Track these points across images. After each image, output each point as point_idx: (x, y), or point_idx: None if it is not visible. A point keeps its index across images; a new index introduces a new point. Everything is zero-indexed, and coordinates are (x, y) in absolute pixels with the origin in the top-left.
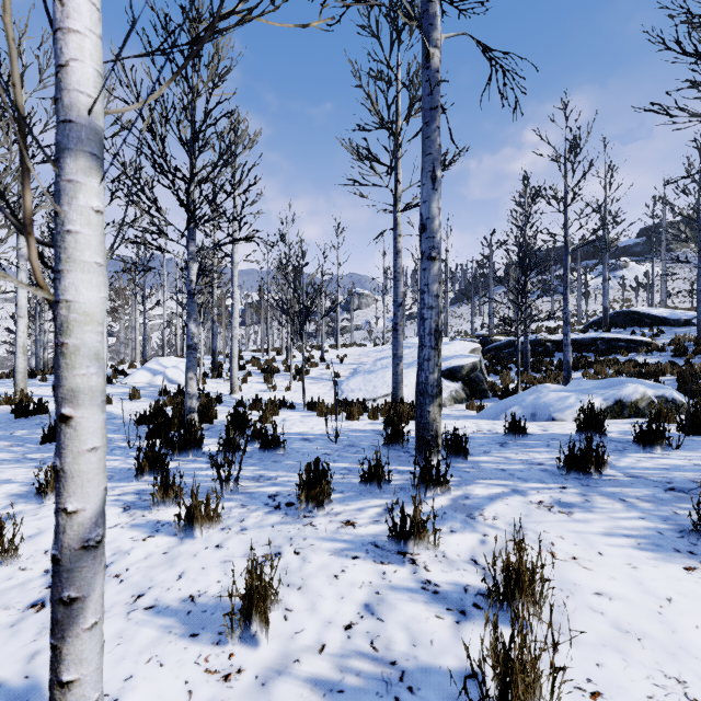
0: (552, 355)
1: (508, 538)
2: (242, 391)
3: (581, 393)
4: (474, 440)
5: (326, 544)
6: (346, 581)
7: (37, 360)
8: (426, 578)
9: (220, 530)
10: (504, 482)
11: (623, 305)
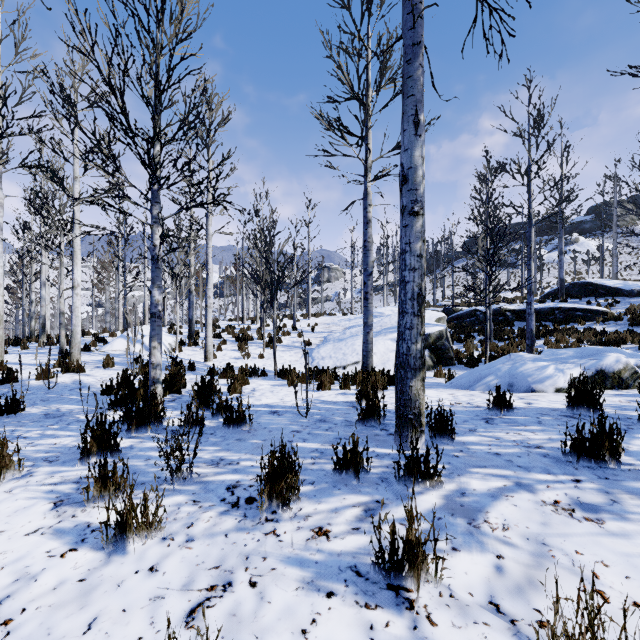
0: (512, 324)
1: (532, 563)
2: (217, 358)
3: (558, 363)
4: (456, 415)
5: (292, 569)
6: None
7: (24, 329)
8: None
9: (160, 541)
10: (503, 472)
11: (575, 277)
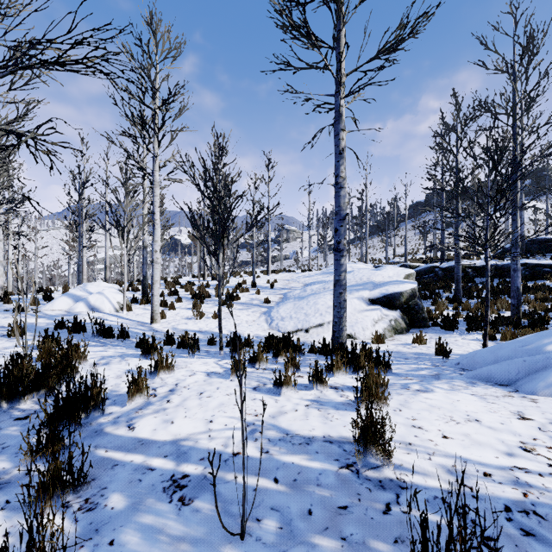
0: (473, 280)
1: None
2: (167, 319)
3: None
4: None
5: None
6: None
7: None
8: None
9: None
10: None
11: None
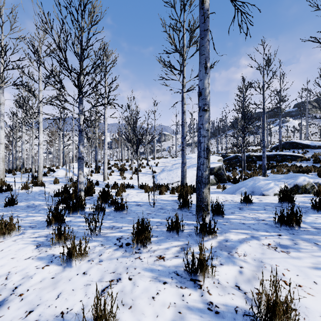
0: (255, 162)
1: (255, 269)
2: (109, 179)
3: (276, 181)
4: (225, 206)
5: (148, 273)
6: (159, 301)
7: (13, 165)
8: (209, 300)
9: (87, 261)
10: (245, 231)
11: (287, 139)
